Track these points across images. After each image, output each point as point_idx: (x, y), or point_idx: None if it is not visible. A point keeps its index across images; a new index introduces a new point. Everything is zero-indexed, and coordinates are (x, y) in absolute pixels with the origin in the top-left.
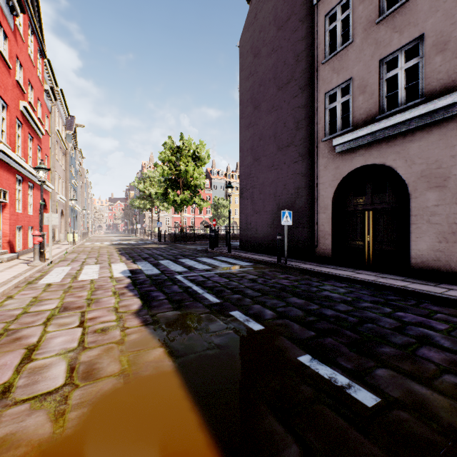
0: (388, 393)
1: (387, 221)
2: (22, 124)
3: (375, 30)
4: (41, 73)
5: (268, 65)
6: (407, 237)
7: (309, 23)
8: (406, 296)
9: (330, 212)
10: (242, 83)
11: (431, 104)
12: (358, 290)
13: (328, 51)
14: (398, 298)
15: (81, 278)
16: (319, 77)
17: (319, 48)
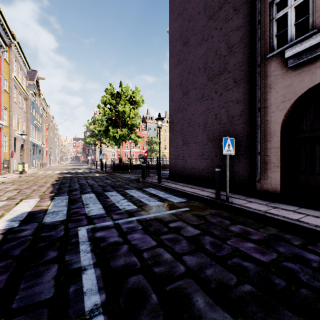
0: None
1: None
2: None
3: None
4: None
5: None
6: None
7: None
8: None
9: (279, 140)
10: (171, 25)
11: None
12: None
13: None
14: None
15: None
16: None
17: None
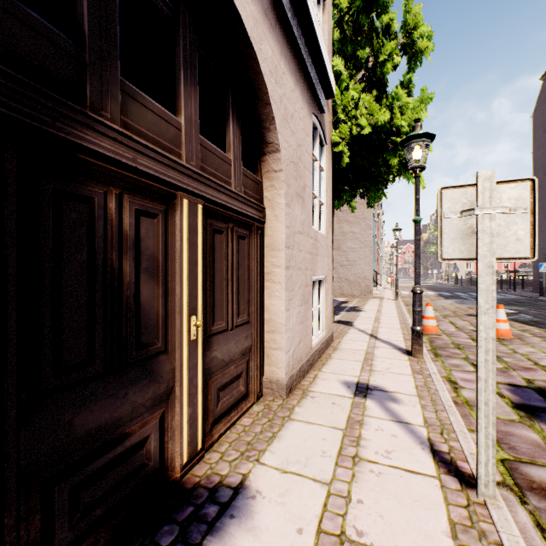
0: None
1: None
2: None
3: None
4: None
5: None
6: None
7: None
8: None
9: None
10: (534, 152)
11: None
12: None
13: None
14: None
15: None
16: None
17: None
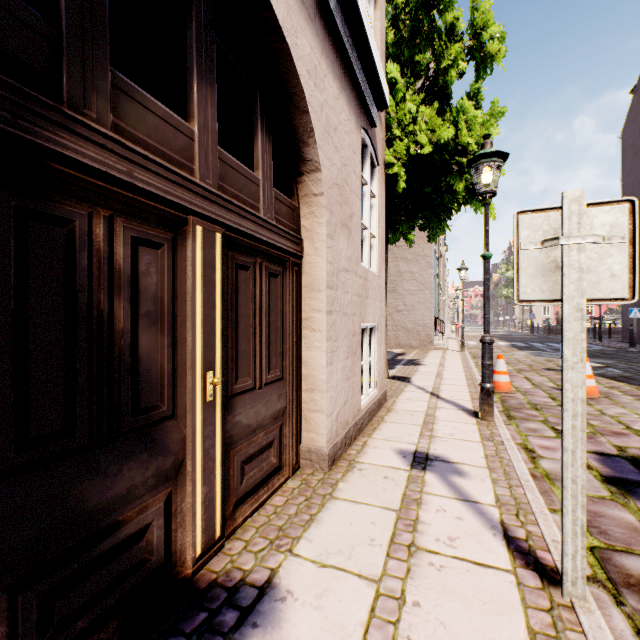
0: None
1: None
2: None
3: None
4: None
5: None
6: None
7: None
8: None
9: None
10: (622, 178)
11: None
12: None
13: None
14: None
15: None
16: None
17: None
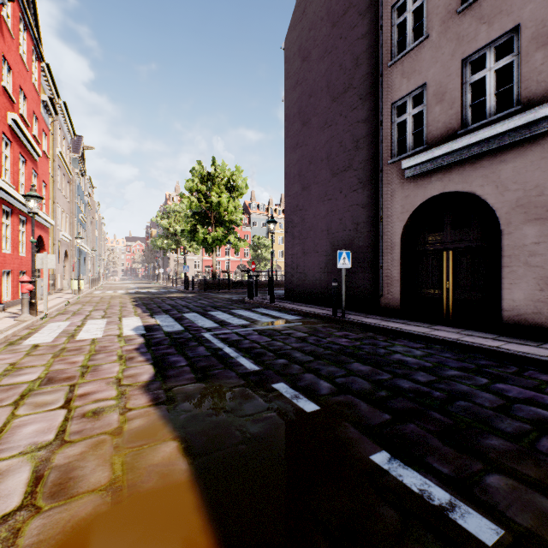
0: (513, 519)
1: (471, 264)
2: (11, 142)
3: (457, 22)
4: (38, 79)
5: (319, 70)
6: (497, 284)
7: (371, 16)
8: (503, 361)
9: (399, 252)
10: (287, 94)
11: (531, 113)
12: (439, 352)
13: (396, 51)
14: (493, 364)
15: (79, 336)
16: (384, 83)
17: (384, 48)
